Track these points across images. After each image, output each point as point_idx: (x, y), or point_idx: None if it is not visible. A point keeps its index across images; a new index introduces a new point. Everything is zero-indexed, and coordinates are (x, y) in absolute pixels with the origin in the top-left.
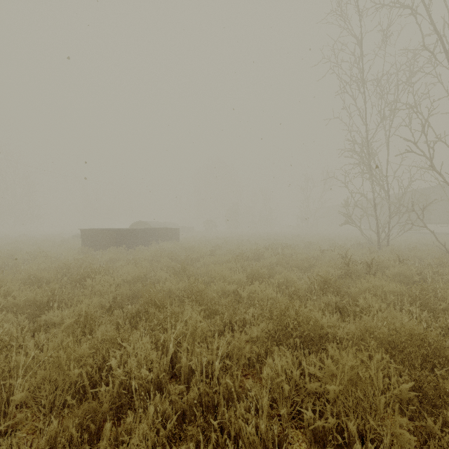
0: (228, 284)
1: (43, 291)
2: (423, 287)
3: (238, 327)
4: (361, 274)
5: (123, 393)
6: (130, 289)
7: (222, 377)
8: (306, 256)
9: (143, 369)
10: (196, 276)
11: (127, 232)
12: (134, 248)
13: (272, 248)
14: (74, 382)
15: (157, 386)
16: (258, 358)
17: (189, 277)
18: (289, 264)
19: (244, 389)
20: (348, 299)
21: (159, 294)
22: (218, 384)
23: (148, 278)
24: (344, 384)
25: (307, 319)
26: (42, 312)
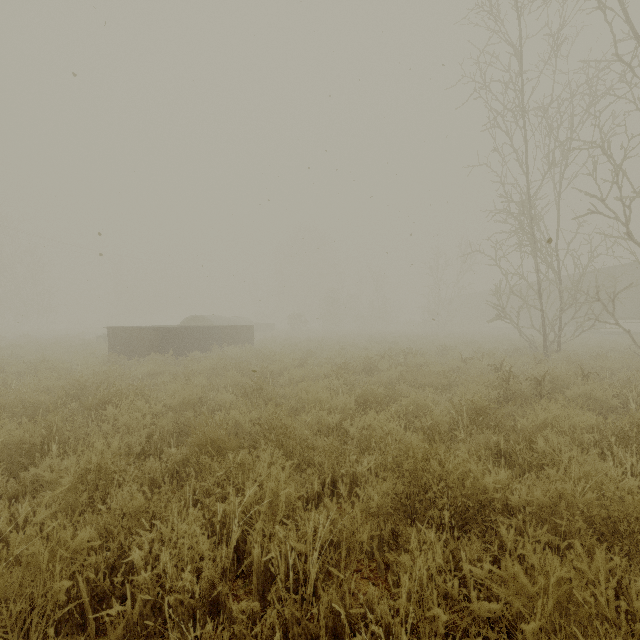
0: (327, 412)
1: (34, 427)
2: (634, 420)
3: (345, 486)
4: (532, 397)
5: (150, 614)
6: (175, 421)
7: (321, 583)
8: (441, 368)
9: (186, 571)
10: (278, 400)
11: (176, 332)
12: (186, 354)
13: (390, 356)
14: (67, 595)
15: (211, 600)
16: (380, 541)
17: (266, 401)
18: (417, 379)
19: (358, 600)
20: (517, 439)
21: (219, 431)
22: (315, 595)
23: (205, 401)
24: (548, 615)
25: (459, 476)
26: (34, 460)
